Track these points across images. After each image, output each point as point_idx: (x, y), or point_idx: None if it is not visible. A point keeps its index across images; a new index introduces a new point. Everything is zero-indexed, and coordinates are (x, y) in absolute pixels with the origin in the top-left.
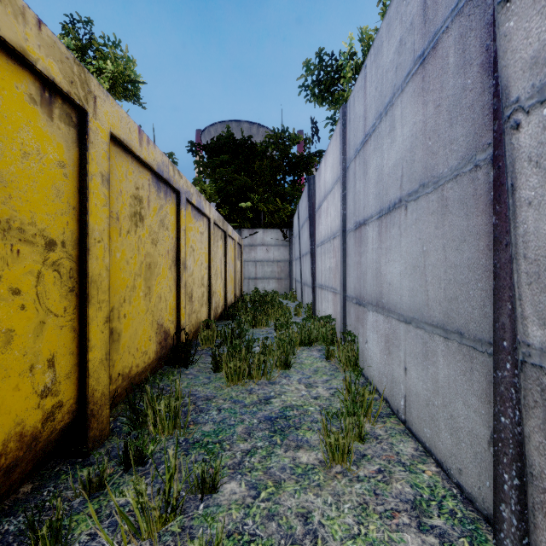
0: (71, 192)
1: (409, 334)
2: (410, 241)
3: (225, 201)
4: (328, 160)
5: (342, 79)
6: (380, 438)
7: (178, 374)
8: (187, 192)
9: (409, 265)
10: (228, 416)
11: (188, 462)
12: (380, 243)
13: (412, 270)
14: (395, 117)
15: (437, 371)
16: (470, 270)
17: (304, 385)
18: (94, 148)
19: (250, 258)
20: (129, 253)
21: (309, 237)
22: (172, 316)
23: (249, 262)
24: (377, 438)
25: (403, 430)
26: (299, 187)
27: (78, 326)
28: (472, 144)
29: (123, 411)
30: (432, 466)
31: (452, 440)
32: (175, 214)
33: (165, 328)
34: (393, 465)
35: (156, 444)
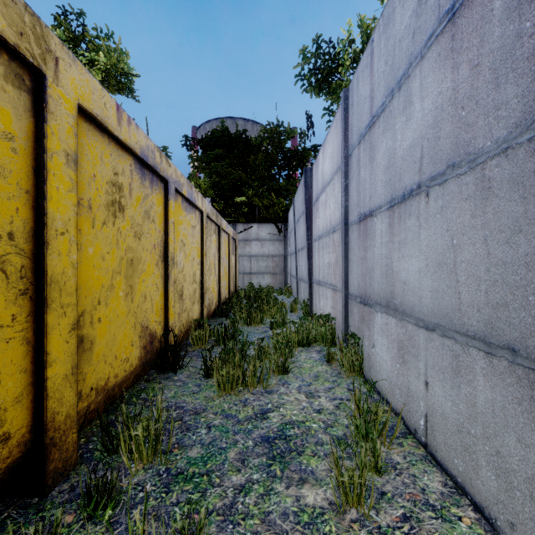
0: (22, 172)
1: (431, 343)
2: (434, 234)
3: (220, 196)
4: (327, 150)
5: (340, 67)
6: (398, 468)
7: (165, 381)
8: (176, 182)
9: (431, 262)
10: (218, 436)
11: (168, 505)
12: (391, 236)
13: (436, 267)
14: (412, 90)
15: (474, 393)
16: (530, 270)
17: (304, 394)
18: (55, 119)
19: (245, 253)
20: (105, 248)
21: (305, 231)
22: (159, 316)
23: (244, 257)
24: (395, 468)
25: (424, 456)
26: (293, 181)
27: (33, 336)
28: (533, 105)
29: (98, 429)
30: (469, 510)
31: (499, 483)
32: (163, 205)
33: (150, 330)
34: (421, 508)
35: (131, 477)
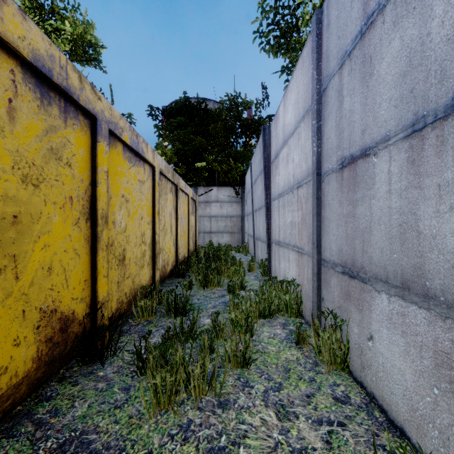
0: None
1: None
2: None
3: (182, 161)
4: (290, 98)
5: (300, 20)
6: None
7: (85, 381)
8: (112, 122)
9: None
10: None
11: None
12: (415, 178)
13: None
14: None
15: None
16: None
17: (274, 410)
18: None
19: (205, 214)
20: None
21: (263, 191)
22: (82, 290)
23: (204, 217)
24: None
25: None
26: (250, 148)
27: None
28: None
29: None
30: None
31: None
32: (88, 148)
33: (62, 312)
34: None
35: None
